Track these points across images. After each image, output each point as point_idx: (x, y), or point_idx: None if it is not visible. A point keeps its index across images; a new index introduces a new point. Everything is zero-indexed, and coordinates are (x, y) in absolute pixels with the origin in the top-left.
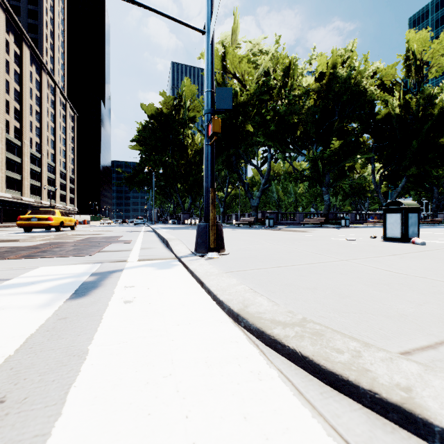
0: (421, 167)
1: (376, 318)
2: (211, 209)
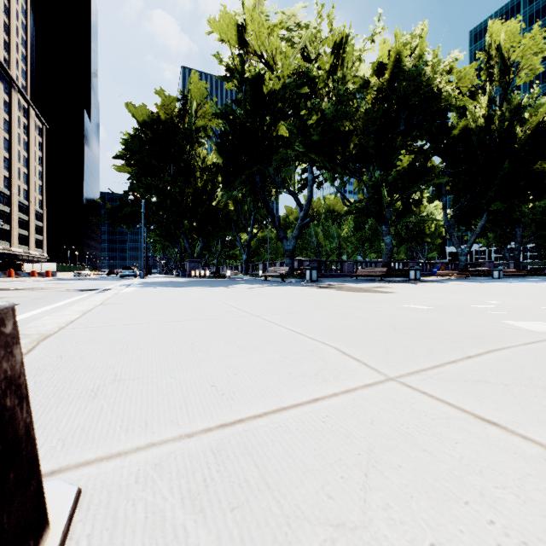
0: (507, 201)
1: None
2: None
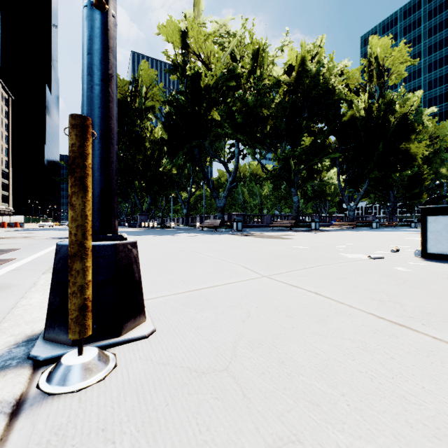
0: (382, 171)
1: None
2: (70, 196)
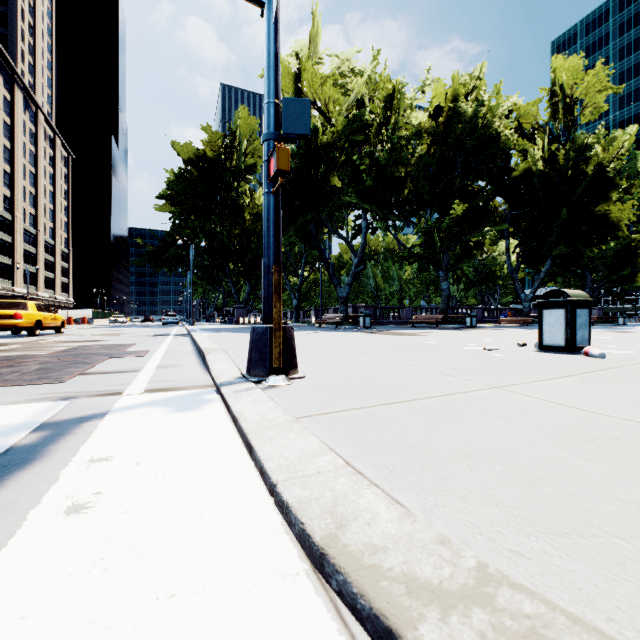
0: (571, 245)
1: (637, 553)
2: (275, 302)
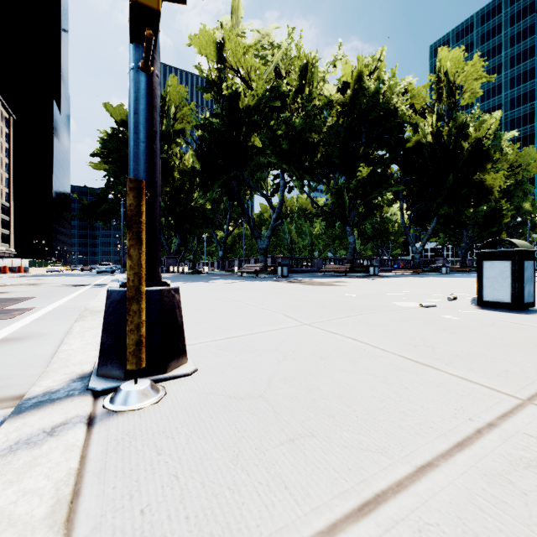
0: (453, 206)
1: None
2: (128, 248)
